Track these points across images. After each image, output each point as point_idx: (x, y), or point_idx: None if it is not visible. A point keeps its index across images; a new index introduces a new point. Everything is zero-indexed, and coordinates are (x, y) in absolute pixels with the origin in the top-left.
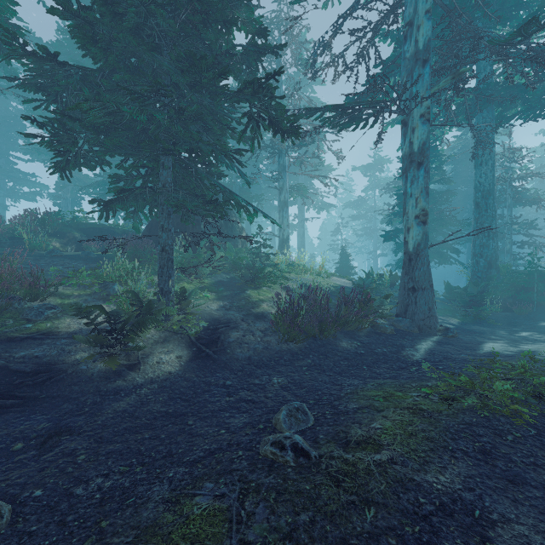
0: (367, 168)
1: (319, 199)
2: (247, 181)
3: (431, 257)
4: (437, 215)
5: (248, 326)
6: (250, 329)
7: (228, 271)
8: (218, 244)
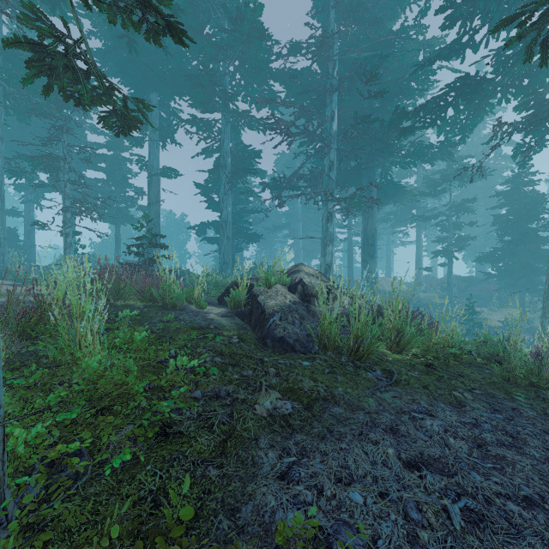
0: None
1: None
2: None
3: None
4: None
5: None
6: None
7: None
8: None
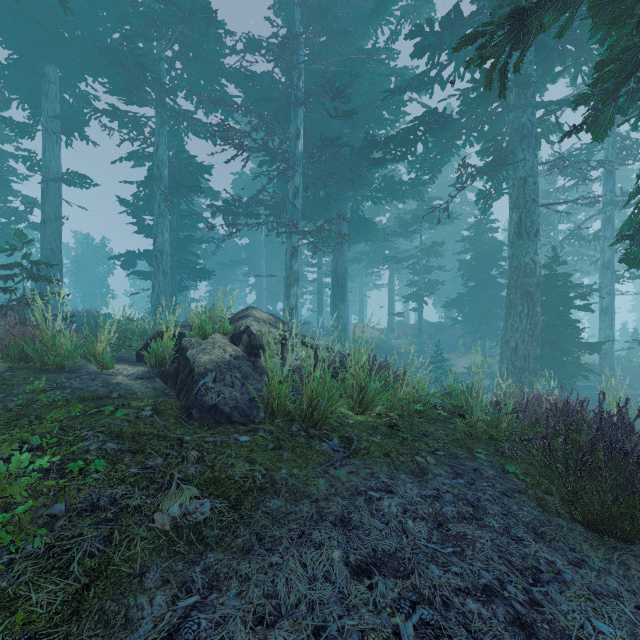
0: None
1: None
2: None
3: None
4: None
5: None
6: None
7: None
8: None
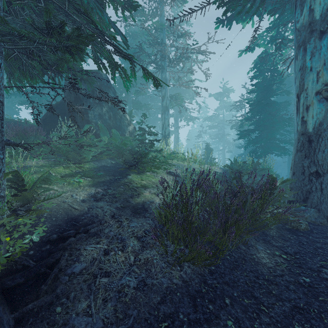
0: (218, 95)
1: (188, 114)
2: (124, 41)
3: (275, 150)
4: (279, 118)
5: (118, 230)
6: (121, 236)
7: (115, 157)
8: (103, 131)
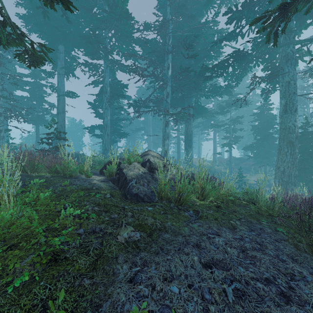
0: None
1: None
2: None
3: None
4: None
5: None
6: None
7: None
8: None
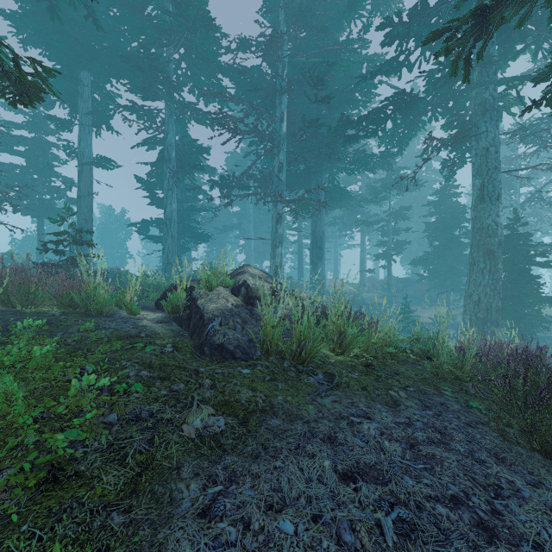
0: None
1: None
2: None
3: None
4: None
5: None
6: None
7: None
8: None
